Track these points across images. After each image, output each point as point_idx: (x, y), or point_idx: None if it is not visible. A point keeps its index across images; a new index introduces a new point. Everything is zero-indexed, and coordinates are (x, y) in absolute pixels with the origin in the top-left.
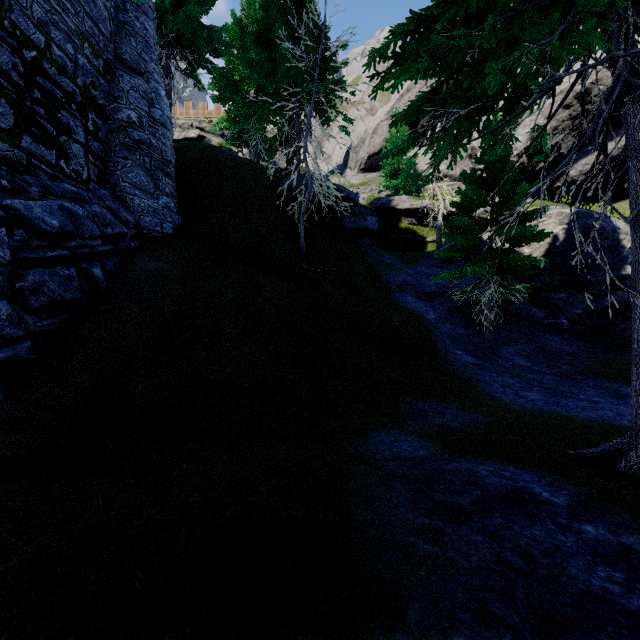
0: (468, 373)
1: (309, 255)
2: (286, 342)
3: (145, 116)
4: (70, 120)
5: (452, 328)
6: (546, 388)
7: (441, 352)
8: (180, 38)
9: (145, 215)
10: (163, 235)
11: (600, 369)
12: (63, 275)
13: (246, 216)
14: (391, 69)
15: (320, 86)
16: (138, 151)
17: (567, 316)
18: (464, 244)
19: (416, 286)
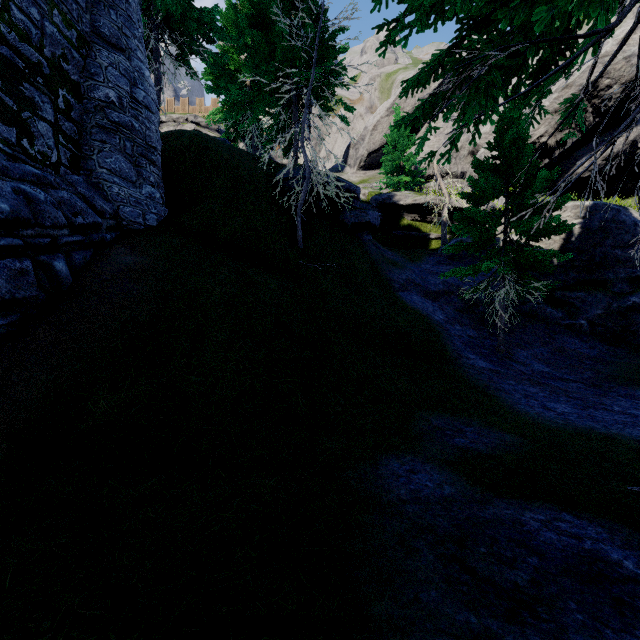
0: (484, 380)
1: (307, 250)
2: (280, 346)
3: (126, 96)
4: (35, 94)
5: (462, 329)
6: (574, 398)
7: (452, 356)
8: (170, 21)
9: (125, 205)
10: (146, 227)
11: (629, 375)
12: (14, 268)
13: (238, 208)
14: (405, 16)
15: (319, 69)
16: (118, 134)
17: (586, 316)
18: (476, 238)
19: (421, 284)
